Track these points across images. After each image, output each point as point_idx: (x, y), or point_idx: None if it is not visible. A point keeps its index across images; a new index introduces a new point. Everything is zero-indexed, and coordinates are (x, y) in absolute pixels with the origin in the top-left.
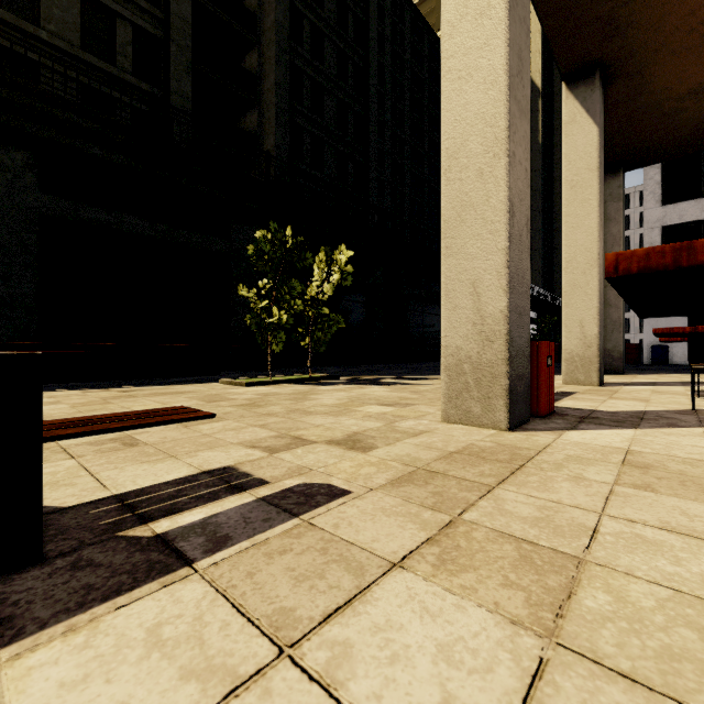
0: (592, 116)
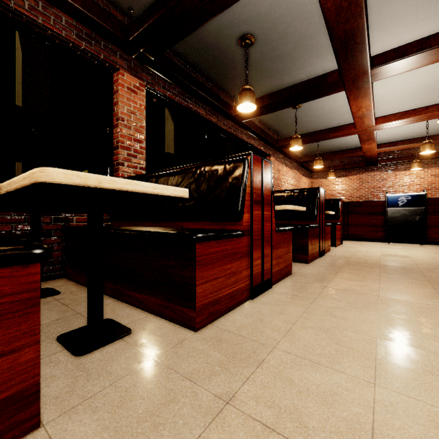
0: (172, 117)
